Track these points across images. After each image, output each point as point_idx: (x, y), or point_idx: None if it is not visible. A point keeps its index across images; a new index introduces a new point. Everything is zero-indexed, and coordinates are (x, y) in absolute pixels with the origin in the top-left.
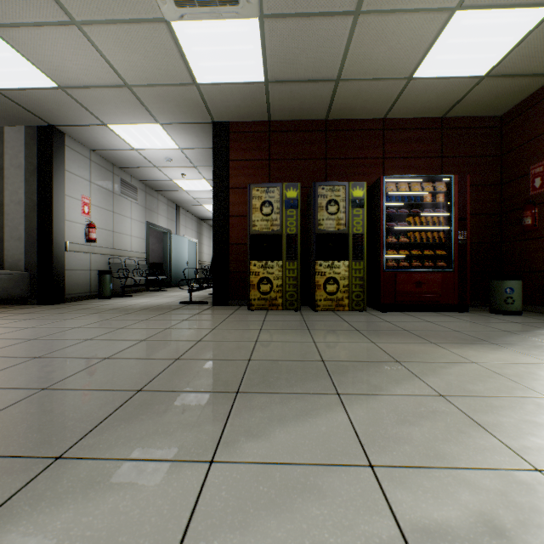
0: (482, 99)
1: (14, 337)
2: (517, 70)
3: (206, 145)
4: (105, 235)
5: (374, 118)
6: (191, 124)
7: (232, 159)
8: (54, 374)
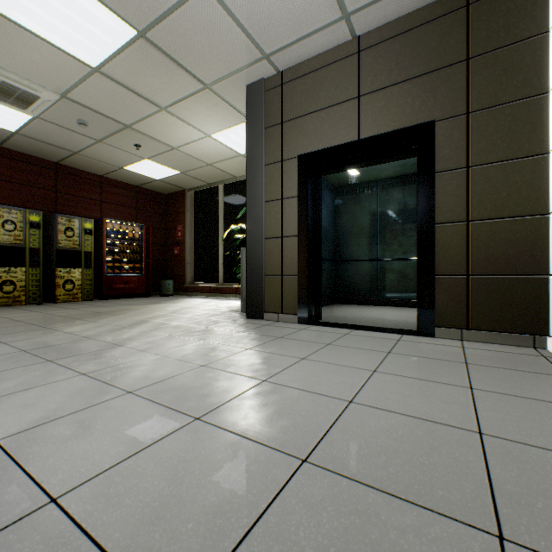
0: (158, 186)
1: None
2: (171, 183)
3: None
4: None
5: (95, 173)
6: None
7: None
8: None
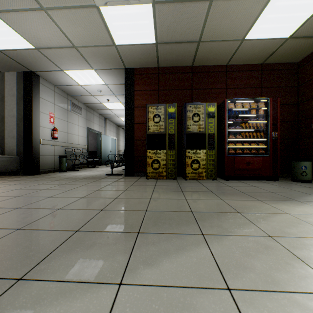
0: (286, 52)
1: (7, 195)
2: (309, 33)
3: (121, 82)
4: (63, 135)
5: (220, 65)
6: (112, 69)
7: (136, 90)
8: (26, 219)
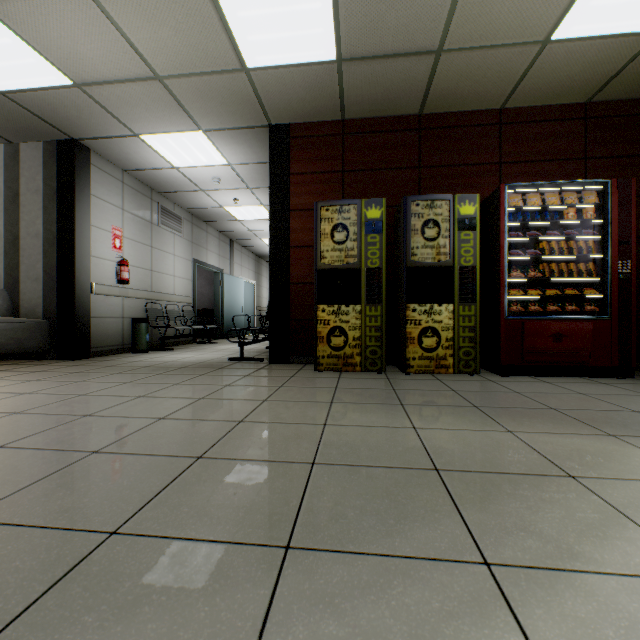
0: None
1: None
2: None
3: (262, 159)
4: (142, 275)
5: (487, 109)
6: (242, 129)
7: (294, 172)
8: None
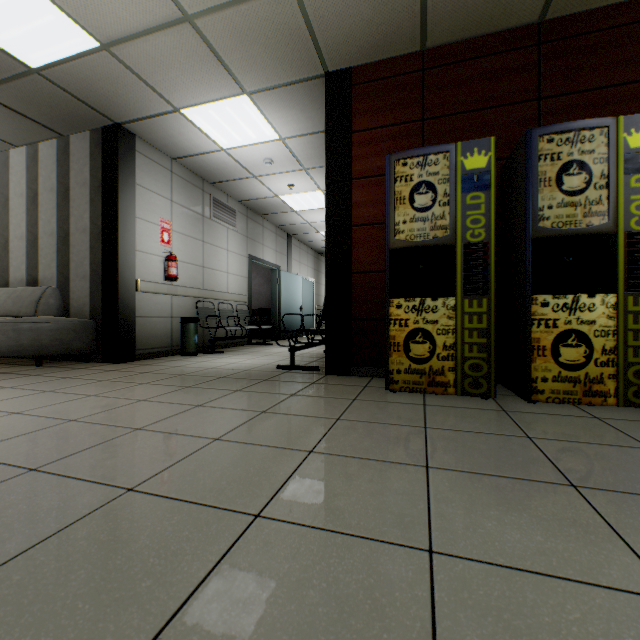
0: None
1: None
2: None
3: (318, 126)
4: (192, 272)
5: None
6: (292, 85)
7: (357, 129)
8: None
